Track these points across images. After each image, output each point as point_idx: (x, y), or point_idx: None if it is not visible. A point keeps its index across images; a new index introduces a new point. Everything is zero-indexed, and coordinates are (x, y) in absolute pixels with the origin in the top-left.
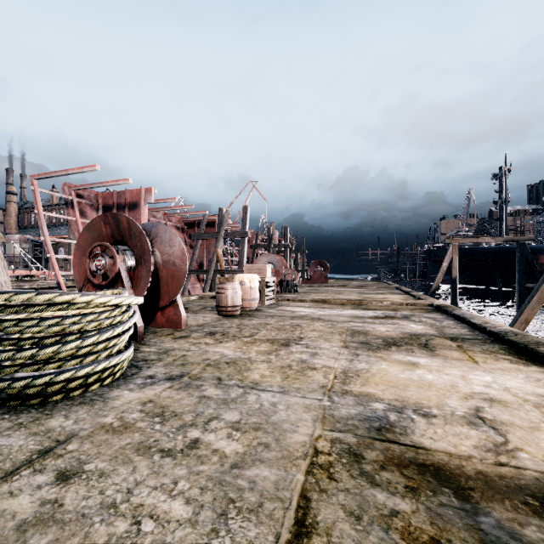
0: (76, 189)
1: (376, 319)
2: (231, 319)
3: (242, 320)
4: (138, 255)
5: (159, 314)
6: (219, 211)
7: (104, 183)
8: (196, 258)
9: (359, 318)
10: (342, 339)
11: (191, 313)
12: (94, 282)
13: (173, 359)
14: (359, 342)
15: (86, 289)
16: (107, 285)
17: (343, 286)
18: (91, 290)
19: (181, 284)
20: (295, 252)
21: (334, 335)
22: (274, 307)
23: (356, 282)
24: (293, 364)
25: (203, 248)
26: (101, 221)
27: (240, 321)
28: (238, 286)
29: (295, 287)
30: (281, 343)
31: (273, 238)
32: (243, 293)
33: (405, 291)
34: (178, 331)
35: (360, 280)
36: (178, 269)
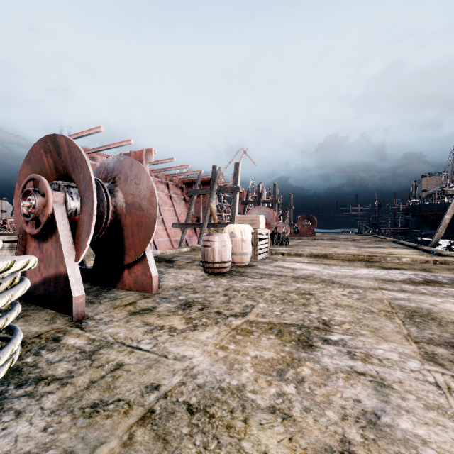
0: (89, 152)
1: (417, 285)
2: (218, 278)
3: (232, 281)
4: (82, 192)
5: (126, 272)
6: (213, 168)
7: (110, 145)
8: (194, 214)
9: (390, 282)
10: (404, 332)
11: (175, 268)
12: (26, 231)
13: (91, 378)
14: (446, 342)
15: (25, 240)
16: (45, 234)
17: (334, 239)
18: (30, 241)
19: (149, 234)
20: (282, 207)
21: (379, 319)
22: (269, 262)
23: (343, 236)
24: (353, 436)
25: (200, 204)
26: (41, 148)
27: (229, 283)
28: (227, 237)
29: (286, 240)
30: (296, 338)
31: (262, 194)
32: (233, 246)
33: (409, 245)
34: (145, 297)
35: (346, 234)
36: (146, 214)
